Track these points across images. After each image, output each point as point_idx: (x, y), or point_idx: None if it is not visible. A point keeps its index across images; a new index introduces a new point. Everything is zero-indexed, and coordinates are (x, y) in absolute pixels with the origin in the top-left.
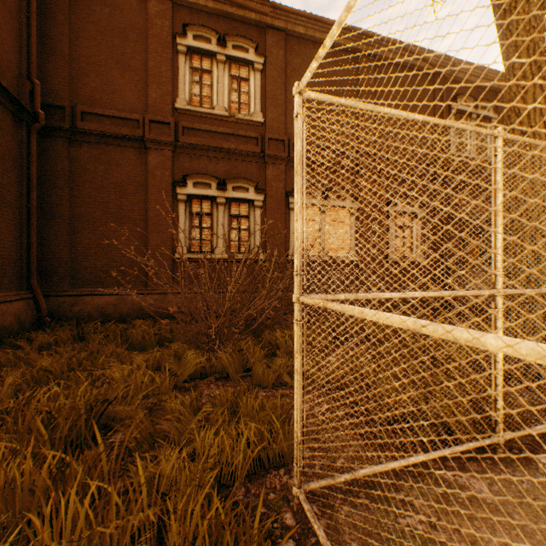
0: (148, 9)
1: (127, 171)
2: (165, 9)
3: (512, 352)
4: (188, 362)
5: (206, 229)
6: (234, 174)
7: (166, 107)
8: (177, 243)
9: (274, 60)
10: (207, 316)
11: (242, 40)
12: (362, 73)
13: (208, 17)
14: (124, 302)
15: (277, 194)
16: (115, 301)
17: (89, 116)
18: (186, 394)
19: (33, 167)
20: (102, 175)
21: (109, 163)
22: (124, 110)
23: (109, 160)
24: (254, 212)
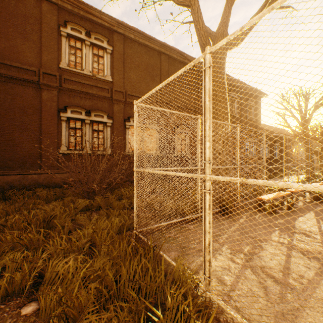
0: (42, 7)
1: (27, 101)
2: (53, 9)
3: (173, 174)
4: (79, 204)
5: (78, 137)
6: (95, 107)
7: (54, 65)
8: (61, 144)
9: (118, 49)
10: (87, 182)
11: (100, 35)
12: (162, 63)
13: (80, 19)
14: (26, 179)
15: (119, 120)
16: (20, 178)
17: (0, 64)
18: (85, 214)
19: None
20: (10, 101)
21: (15, 95)
22: (25, 64)
23: (15, 93)
24: (107, 129)
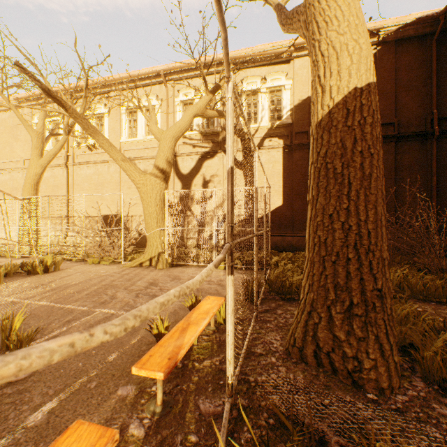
0: None
1: None
2: None
3: None
4: None
5: None
6: None
7: None
8: None
9: None
10: None
11: None
12: None
13: None
14: None
15: None
16: None
17: None
18: None
19: (432, 162)
20: None
21: None
22: None
23: None
24: None
